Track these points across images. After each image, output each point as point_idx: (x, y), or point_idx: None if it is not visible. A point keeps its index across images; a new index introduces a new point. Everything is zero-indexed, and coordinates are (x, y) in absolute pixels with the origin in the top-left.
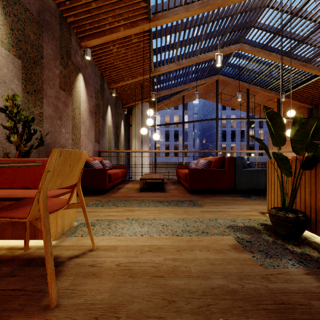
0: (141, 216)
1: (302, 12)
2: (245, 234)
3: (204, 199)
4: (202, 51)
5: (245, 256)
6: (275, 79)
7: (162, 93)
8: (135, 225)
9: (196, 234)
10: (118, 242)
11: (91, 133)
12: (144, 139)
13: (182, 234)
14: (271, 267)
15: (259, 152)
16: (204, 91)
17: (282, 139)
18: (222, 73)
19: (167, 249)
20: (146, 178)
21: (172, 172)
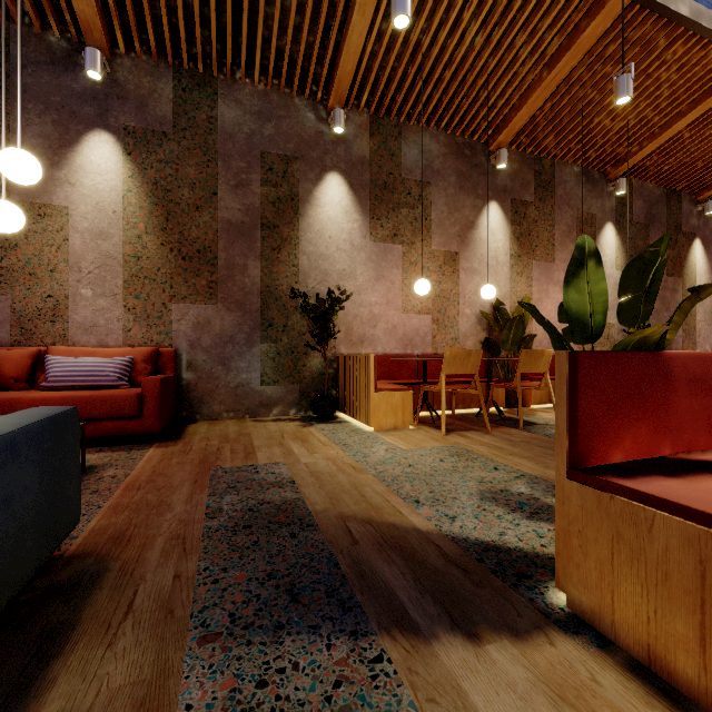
0: None
1: None
2: None
3: None
4: None
5: None
6: None
7: None
8: None
9: None
10: None
11: None
12: None
13: None
14: None
15: None
16: None
17: None
18: None
19: None
20: None
21: None
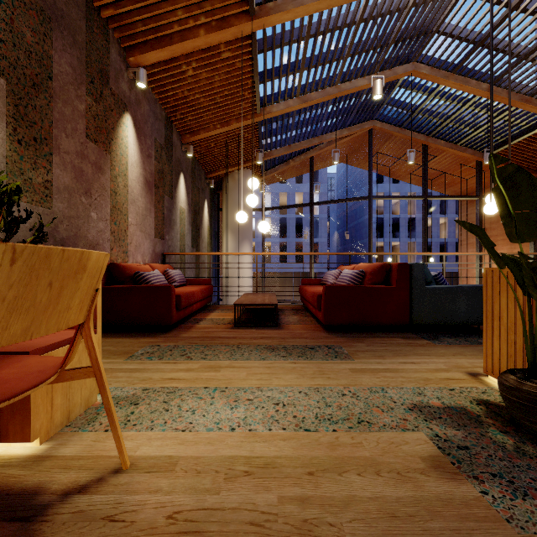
0: (234, 380)
1: (527, 2)
2: (450, 427)
3: (354, 343)
4: (346, 76)
5: (464, 490)
6: (474, 127)
7: (274, 152)
8: (219, 403)
9: (346, 427)
10: (180, 448)
11: (148, 222)
12: (244, 232)
13: (316, 426)
14: (535, 529)
15: (440, 256)
16: (348, 149)
17: (532, 226)
18: (379, 117)
19: (286, 469)
20: (245, 303)
21: (293, 291)
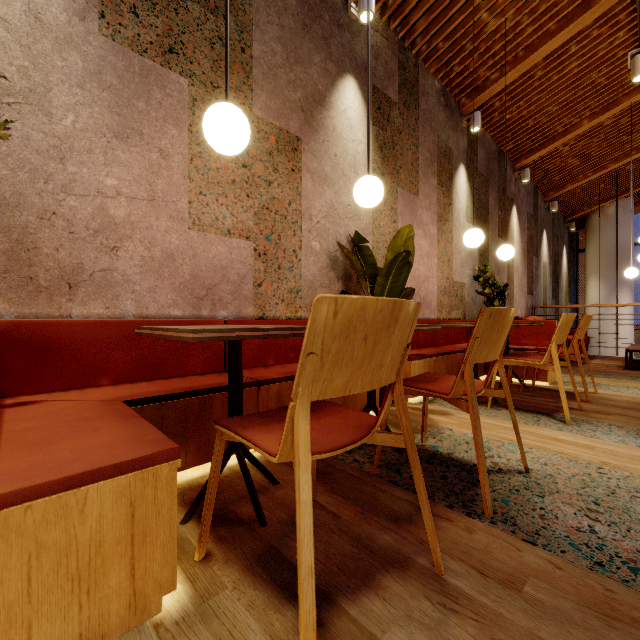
0: None
1: None
2: None
3: None
4: None
5: None
6: None
7: None
8: (634, 390)
9: None
10: (619, 394)
11: (523, 282)
12: (620, 276)
13: None
14: None
15: None
16: None
17: None
18: None
19: None
20: (638, 350)
21: None
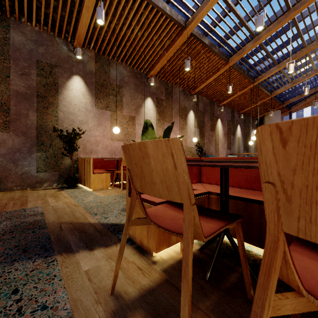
0: None
1: None
2: None
3: None
4: None
5: None
6: None
7: (290, 100)
8: None
9: None
10: None
11: (224, 145)
12: None
13: None
14: None
15: None
16: None
17: None
18: None
19: None
20: None
21: None
